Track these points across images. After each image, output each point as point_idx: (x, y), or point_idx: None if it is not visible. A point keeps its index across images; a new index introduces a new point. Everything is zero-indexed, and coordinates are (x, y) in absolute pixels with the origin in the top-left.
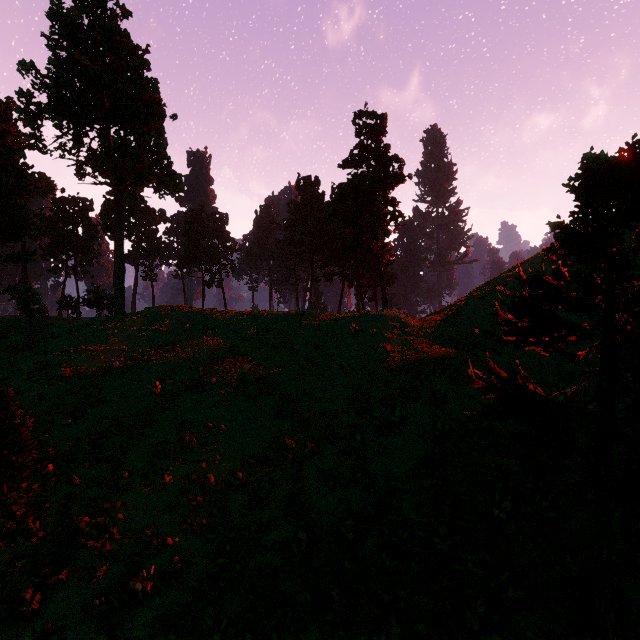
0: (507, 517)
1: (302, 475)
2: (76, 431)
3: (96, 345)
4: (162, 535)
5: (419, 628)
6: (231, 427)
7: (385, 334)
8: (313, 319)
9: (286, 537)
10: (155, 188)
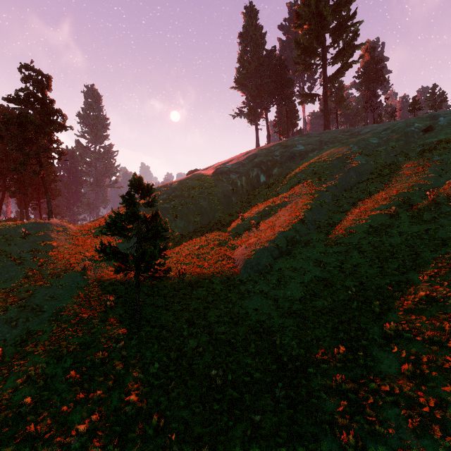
0: (113, 304)
1: None
2: None
3: None
4: None
5: (72, 348)
6: None
7: (51, 235)
8: None
9: None
10: None
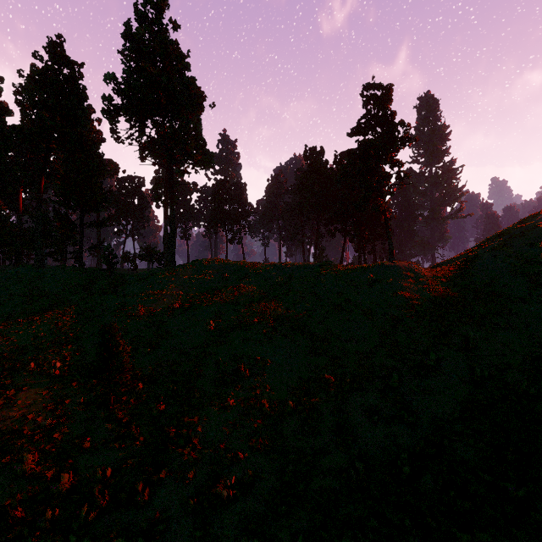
0: None
1: (345, 408)
2: (154, 358)
3: (159, 290)
4: (233, 450)
5: None
6: (275, 361)
7: (401, 283)
8: (331, 269)
9: (339, 463)
10: (193, 165)
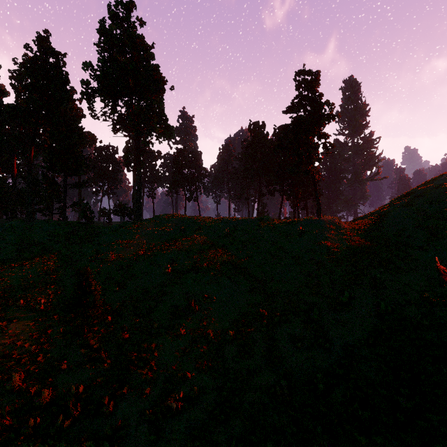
0: None
1: (275, 336)
2: (121, 295)
3: (127, 240)
4: (183, 370)
5: None
6: (220, 298)
7: (325, 234)
8: (268, 223)
9: (268, 381)
10: (157, 137)
